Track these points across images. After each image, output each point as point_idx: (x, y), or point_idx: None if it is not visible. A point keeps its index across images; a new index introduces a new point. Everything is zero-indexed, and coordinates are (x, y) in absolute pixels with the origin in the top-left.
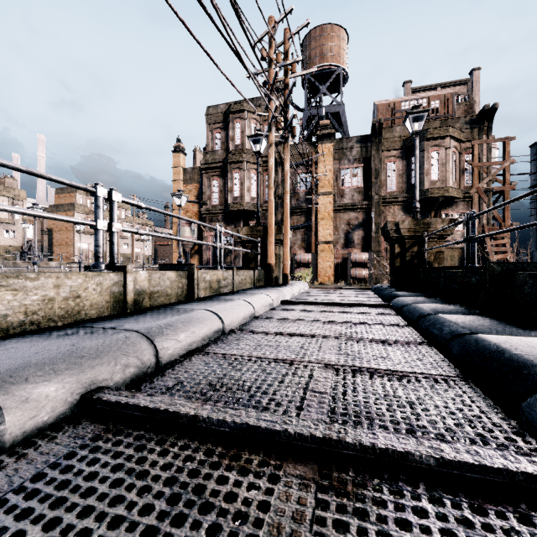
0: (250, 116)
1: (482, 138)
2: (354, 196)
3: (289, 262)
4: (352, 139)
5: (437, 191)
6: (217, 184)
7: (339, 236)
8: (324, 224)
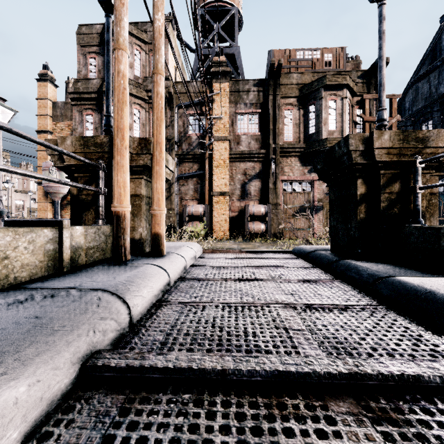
0: (132, 40)
1: (372, 93)
2: (251, 144)
3: (163, 210)
4: (249, 82)
5: (335, 141)
6: (92, 119)
7: (235, 186)
8: (219, 172)
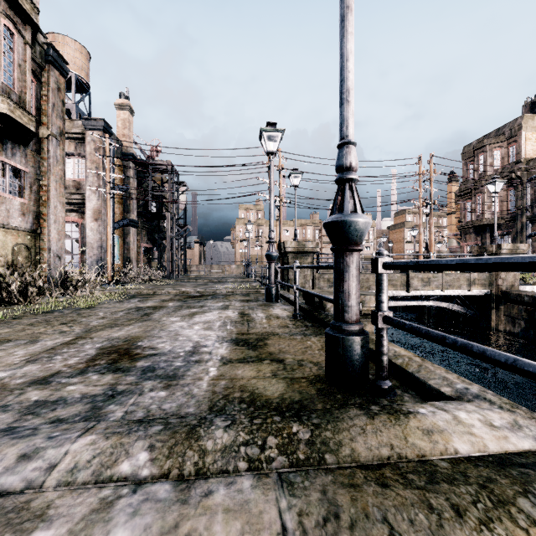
0: (491, 147)
1: None
2: None
3: None
4: None
5: None
6: (470, 205)
7: None
8: None
